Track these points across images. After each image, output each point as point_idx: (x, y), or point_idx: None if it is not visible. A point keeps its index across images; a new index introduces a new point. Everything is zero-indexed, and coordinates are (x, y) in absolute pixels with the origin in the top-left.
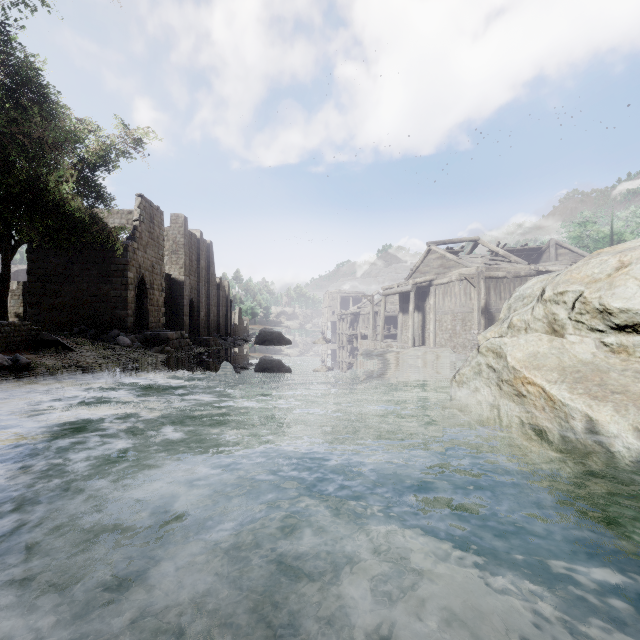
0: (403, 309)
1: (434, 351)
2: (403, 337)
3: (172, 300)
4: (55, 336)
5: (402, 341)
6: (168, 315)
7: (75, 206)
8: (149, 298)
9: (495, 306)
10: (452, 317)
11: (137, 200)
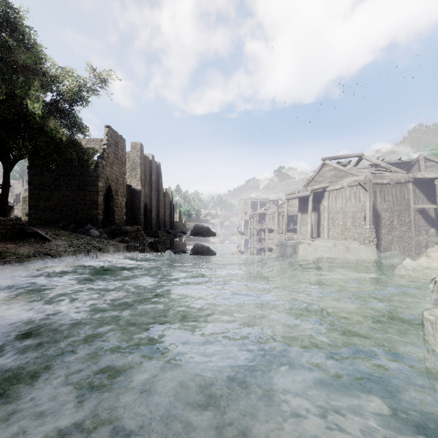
0: (301, 210)
1: (342, 243)
2: (301, 231)
3: (132, 204)
4: (42, 229)
5: (301, 234)
6: (129, 214)
7: (53, 127)
8: (114, 202)
9: (380, 206)
10: (343, 215)
11: (105, 130)
